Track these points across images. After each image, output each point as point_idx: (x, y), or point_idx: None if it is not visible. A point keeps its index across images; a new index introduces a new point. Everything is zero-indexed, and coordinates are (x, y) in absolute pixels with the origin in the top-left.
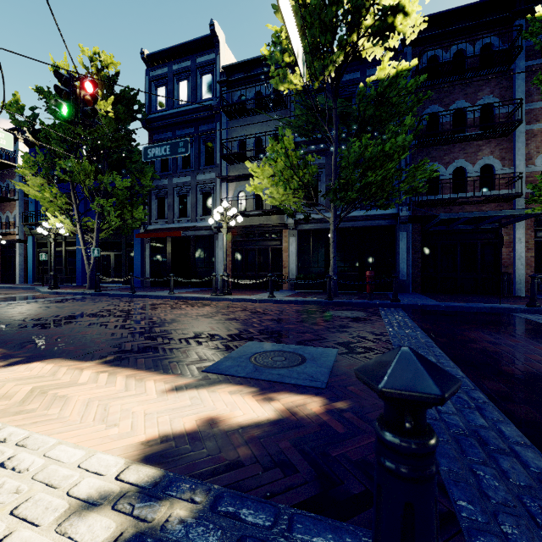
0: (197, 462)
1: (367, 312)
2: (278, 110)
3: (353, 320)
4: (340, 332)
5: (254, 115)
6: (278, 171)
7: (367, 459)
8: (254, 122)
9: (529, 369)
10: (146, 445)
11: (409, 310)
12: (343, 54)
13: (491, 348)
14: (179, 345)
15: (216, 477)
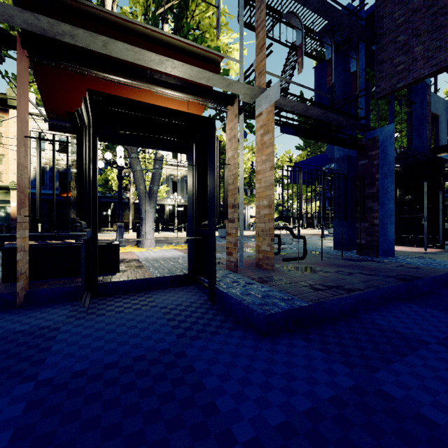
0: None
1: None
2: None
3: None
4: None
5: None
6: None
7: None
8: None
9: None
10: None
11: None
12: None
13: None
14: None
15: None
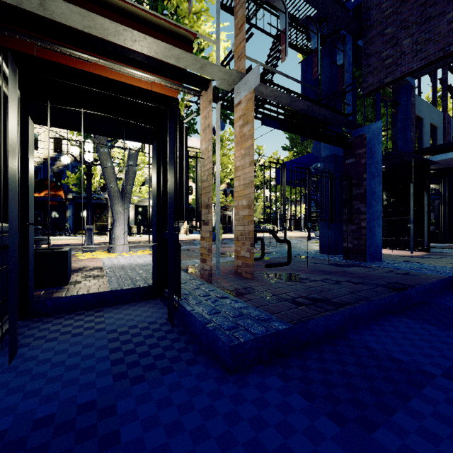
0: None
1: None
2: None
3: None
4: None
5: None
6: None
7: None
8: None
9: None
10: None
11: None
12: None
13: None
14: None
15: None
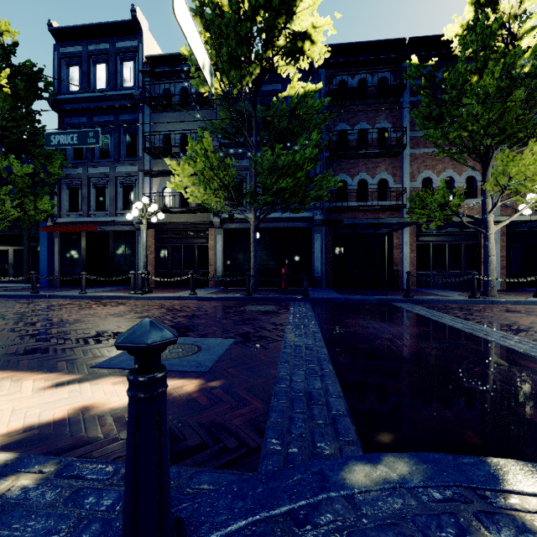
0: (57, 443)
1: (279, 305)
2: (204, 109)
3: (263, 313)
4: (245, 324)
5: (180, 111)
6: (197, 171)
7: (215, 421)
8: (180, 118)
9: (376, 345)
10: (5, 437)
11: (315, 303)
12: (259, 68)
13: (360, 331)
14: (74, 344)
15: (72, 451)
